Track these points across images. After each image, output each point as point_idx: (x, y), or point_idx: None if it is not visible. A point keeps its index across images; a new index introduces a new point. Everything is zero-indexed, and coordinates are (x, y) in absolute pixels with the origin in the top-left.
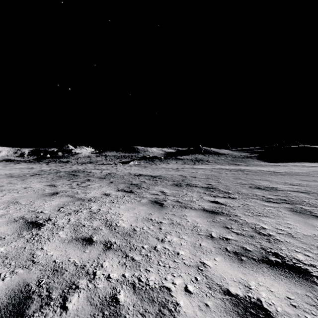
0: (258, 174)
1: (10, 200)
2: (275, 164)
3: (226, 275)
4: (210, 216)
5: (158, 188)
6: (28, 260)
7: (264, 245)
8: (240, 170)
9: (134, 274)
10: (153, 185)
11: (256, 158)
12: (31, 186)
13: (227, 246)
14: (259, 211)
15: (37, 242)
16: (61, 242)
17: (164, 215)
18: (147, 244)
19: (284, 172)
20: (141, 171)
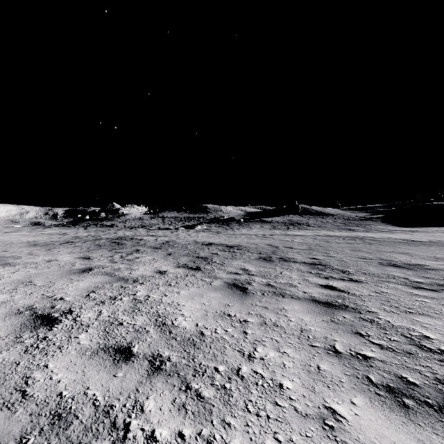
0: (387, 244)
1: (22, 279)
2: (410, 230)
3: (385, 442)
4: (327, 312)
5: (238, 263)
6: (16, 389)
7: (439, 373)
8: (358, 238)
9: (202, 431)
10: (230, 258)
11: (380, 220)
12: (57, 258)
13: (369, 372)
14: (407, 304)
15: (41, 354)
16: (79, 354)
17: (250, 308)
18: (224, 364)
19: (428, 241)
20: (212, 239)
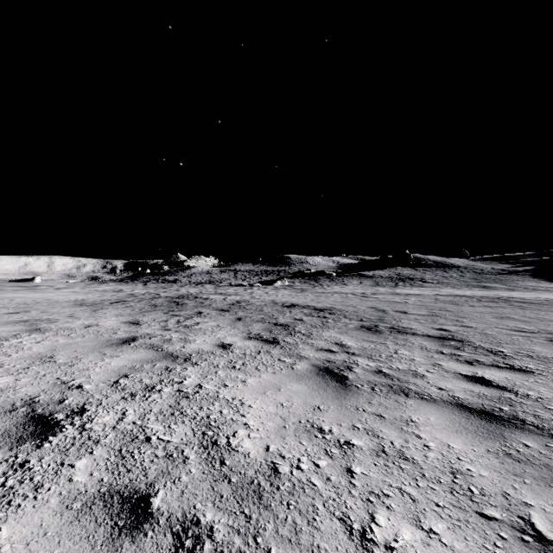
0: (549, 309)
1: (43, 352)
2: None
3: None
4: (490, 433)
5: (331, 334)
6: None
7: None
8: (501, 299)
9: None
10: (320, 327)
11: (528, 274)
12: (99, 322)
13: None
14: None
15: (1, 501)
16: (61, 506)
17: (354, 416)
18: None
19: None
20: (296, 299)
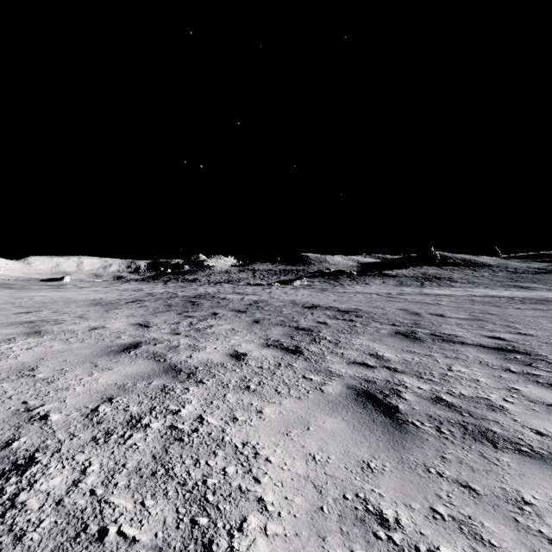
0: None
1: (28, 362)
2: None
3: None
4: None
5: (362, 342)
6: None
7: None
8: (549, 301)
9: None
10: (347, 332)
11: None
12: (107, 324)
13: None
14: None
15: None
16: None
17: (427, 485)
18: None
19: None
20: (317, 299)
